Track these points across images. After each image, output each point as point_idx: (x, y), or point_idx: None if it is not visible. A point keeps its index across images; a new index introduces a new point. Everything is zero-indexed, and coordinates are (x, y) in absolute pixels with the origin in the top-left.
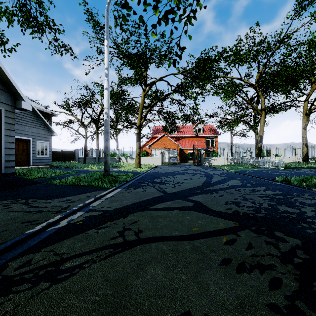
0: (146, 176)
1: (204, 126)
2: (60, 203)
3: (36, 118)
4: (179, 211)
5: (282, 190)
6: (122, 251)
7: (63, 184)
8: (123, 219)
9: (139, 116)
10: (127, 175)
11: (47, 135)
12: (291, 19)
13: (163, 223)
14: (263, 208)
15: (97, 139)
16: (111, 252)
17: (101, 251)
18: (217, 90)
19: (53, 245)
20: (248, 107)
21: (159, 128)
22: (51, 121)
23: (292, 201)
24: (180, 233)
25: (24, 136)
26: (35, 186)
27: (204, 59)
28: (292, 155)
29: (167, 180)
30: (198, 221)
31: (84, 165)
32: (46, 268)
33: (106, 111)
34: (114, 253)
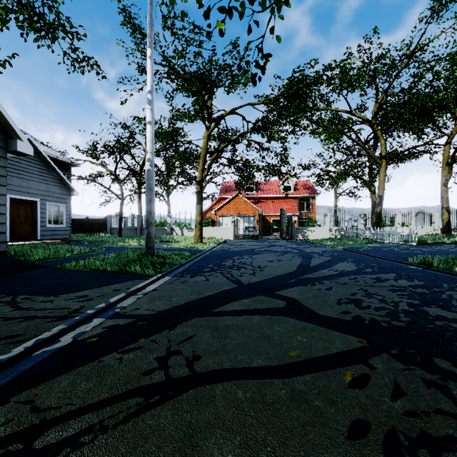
0: (211, 255)
1: (296, 181)
2: (68, 301)
3: (47, 169)
4: (263, 316)
5: (424, 279)
6: (160, 402)
7: (80, 270)
8: (169, 333)
9: (201, 166)
10: (182, 254)
11: (63, 194)
12: (426, 22)
13: (237, 341)
14: (402, 311)
15: (139, 202)
16: (140, 405)
17: (122, 403)
18: (318, 127)
19: (34, 388)
20: (361, 154)
21: (230, 185)
22: (70, 174)
23: (444, 298)
24: (267, 361)
25: (28, 196)
26: (35, 272)
27: (298, 80)
28: (426, 224)
29: (242, 262)
30: (297, 336)
31: (119, 239)
32: (6, 445)
33: (150, 157)
34: (145, 406)
